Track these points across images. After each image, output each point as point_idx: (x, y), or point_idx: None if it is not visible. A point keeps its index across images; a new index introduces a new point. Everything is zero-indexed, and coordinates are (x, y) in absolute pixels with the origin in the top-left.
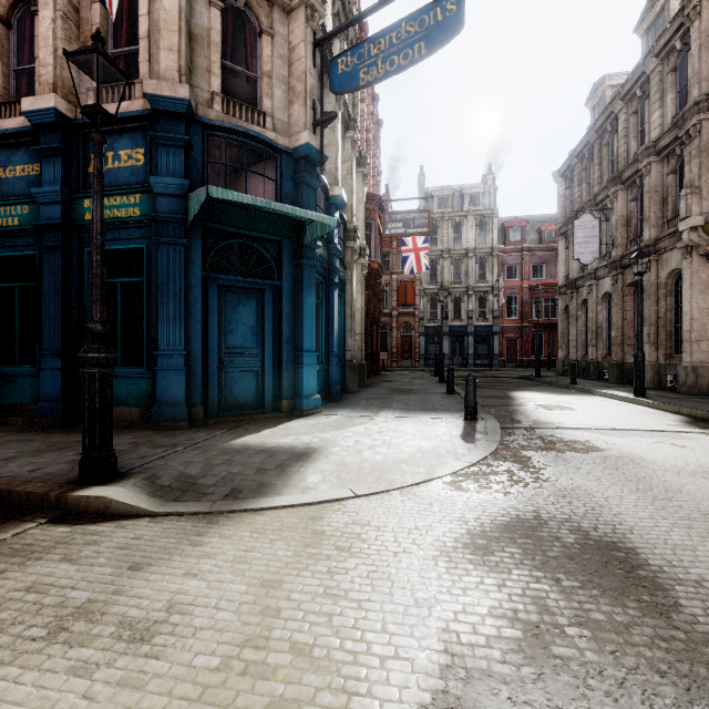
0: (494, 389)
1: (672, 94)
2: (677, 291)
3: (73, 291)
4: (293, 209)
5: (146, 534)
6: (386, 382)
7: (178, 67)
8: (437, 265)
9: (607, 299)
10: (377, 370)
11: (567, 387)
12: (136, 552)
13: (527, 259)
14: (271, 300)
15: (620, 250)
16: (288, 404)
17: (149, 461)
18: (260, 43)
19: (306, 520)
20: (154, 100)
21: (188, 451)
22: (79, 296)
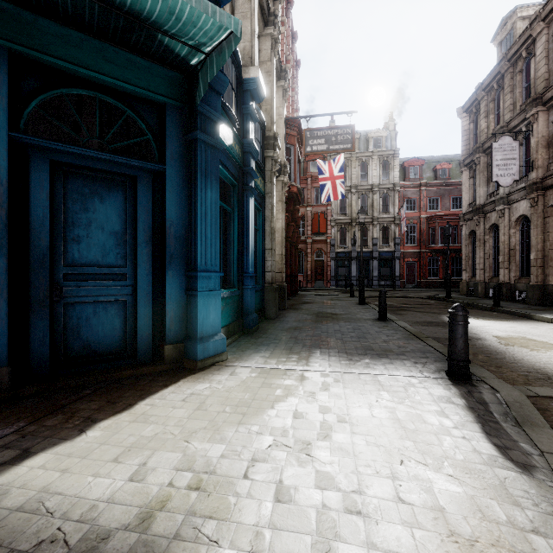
0: (420, 312)
1: None
2: None
3: None
4: None
5: None
6: (306, 304)
7: None
8: (345, 199)
9: (521, 222)
10: (295, 291)
11: (493, 309)
12: None
13: (425, 193)
14: (150, 194)
15: (541, 172)
16: (174, 351)
17: None
18: None
19: None
20: None
21: None
22: None
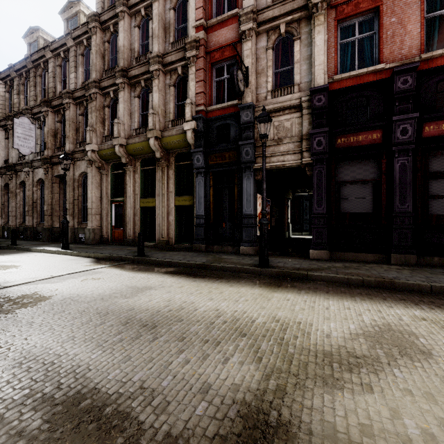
0: None
1: (82, 69)
2: (85, 185)
3: None
4: None
5: None
6: None
7: None
8: None
9: (41, 183)
10: None
11: (9, 247)
12: None
13: None
14: None
15: (51, 152)
16: None
17: None
18: None
19: None
20: None
21: None
22: None
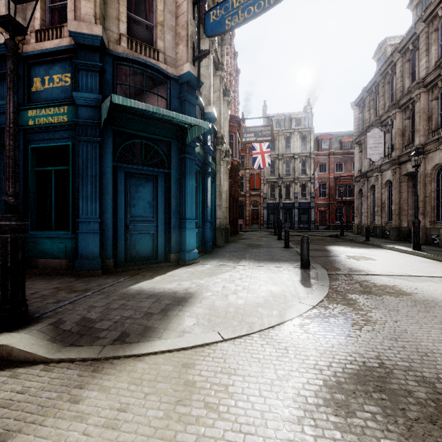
0: (315, 244)
1: (435, 46)
2: (438, 179)
3: (20, 176)
4: (176, 115)
5: (33, 386)
6: (242, 239)
7: (94, 13)
8: (274, 164)
9: (388, 185)
10: (236, 231)
11: (363, 242)
12: (14, 411)
13: (333, 160)
14: (163, 183)
15: (398, 152)
16: (175, 257)
17: (60, 305)
18: (155, 2)
19: (179, 367)
20: (76, 36)
21: (95, 296)
22: (25, 180)
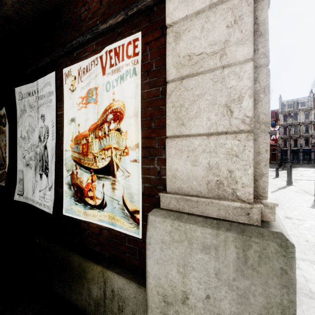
0: (293, 167)
1: None
2: None
3: None
4: None
5: None
6: None
7: None
8: (286, 128)
9: None
10: None
11: None
12: None
13: None
14: None
15: None
16: None
17: None
18: None
19: None
20: None
21: None
22: None
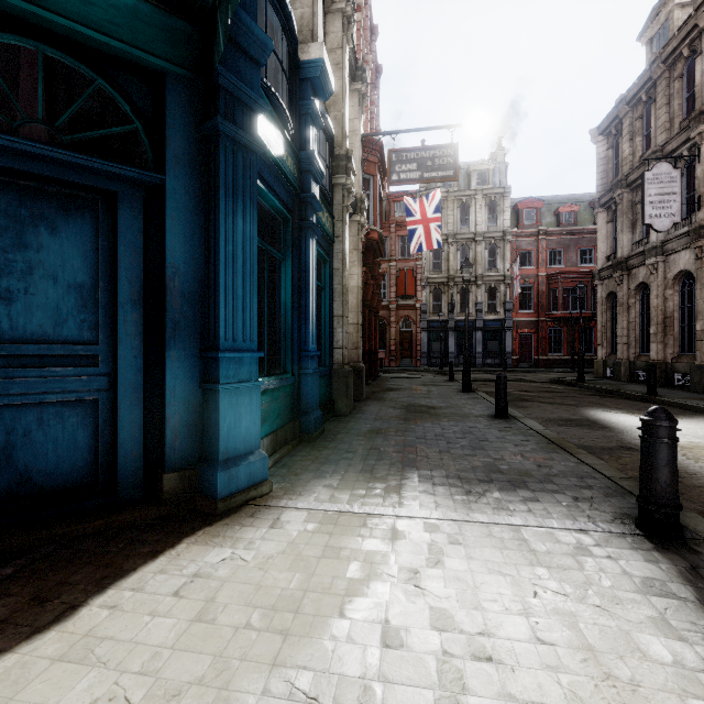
0: (550, 404)
1: None
2: None
3: None
4: None
5: None
6: (390, 392)
7: None
8: (440, 251)
9: (681, 280)
10: (375, 372)
11: (648, 399)
12: None
13: (544, 244)
14: (139, 223)
15: None
16: (180, 483)
17: None
18: None
19: None
20: None
21: None
22: None
